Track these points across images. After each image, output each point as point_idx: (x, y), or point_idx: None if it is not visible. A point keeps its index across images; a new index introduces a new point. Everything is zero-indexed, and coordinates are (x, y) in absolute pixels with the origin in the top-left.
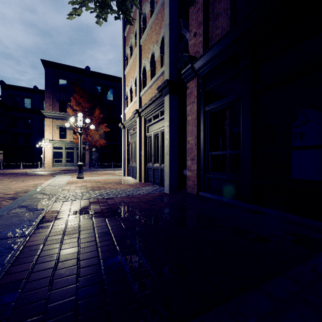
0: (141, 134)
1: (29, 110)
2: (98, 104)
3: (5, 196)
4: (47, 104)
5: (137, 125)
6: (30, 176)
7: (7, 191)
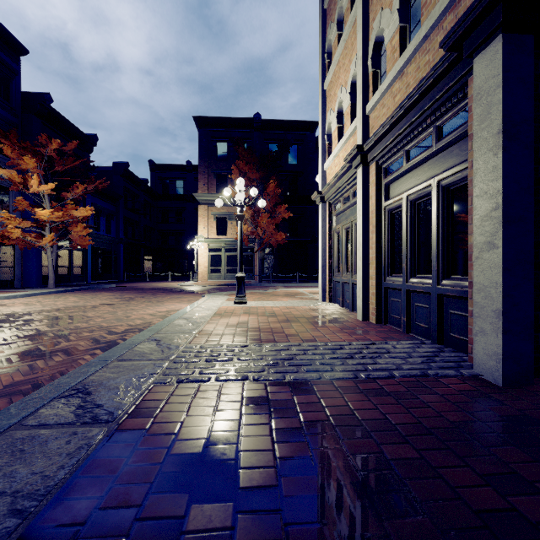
0: (367, 206)
1: (182, 197)
2: (273, 173)
3: (104, 339)
4: (201, 184)
5: (358, 185)
6: (171, 295)
7: (118, 326)
